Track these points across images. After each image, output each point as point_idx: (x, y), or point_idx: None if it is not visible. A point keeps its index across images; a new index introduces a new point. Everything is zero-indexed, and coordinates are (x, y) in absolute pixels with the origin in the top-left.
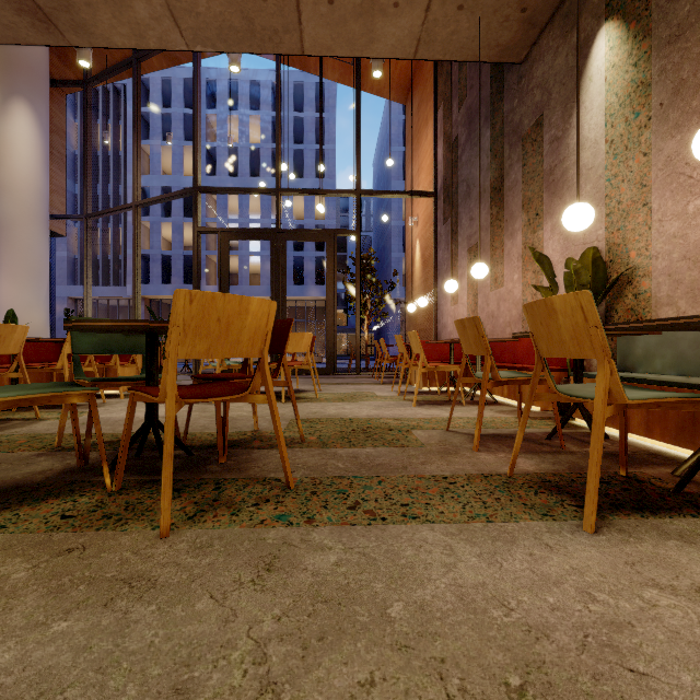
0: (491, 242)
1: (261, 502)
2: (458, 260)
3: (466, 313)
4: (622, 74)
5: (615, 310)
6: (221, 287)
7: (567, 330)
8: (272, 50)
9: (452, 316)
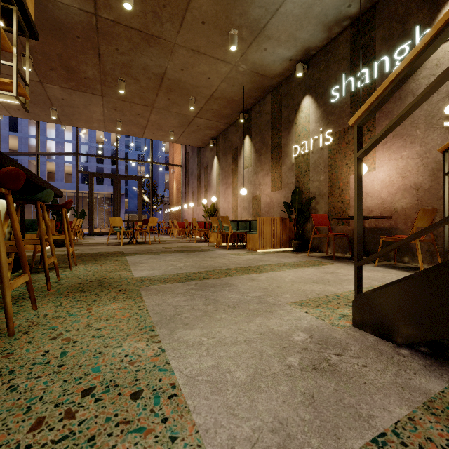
0: (198, 192)
1: (158, 244)
2: (189, 194)
3: (191, 212)
4: (218, 169)
5: (217, 216)
6: (90, 197)
7: (194, 222)
8: (133, 136)
9: (187, 213)
